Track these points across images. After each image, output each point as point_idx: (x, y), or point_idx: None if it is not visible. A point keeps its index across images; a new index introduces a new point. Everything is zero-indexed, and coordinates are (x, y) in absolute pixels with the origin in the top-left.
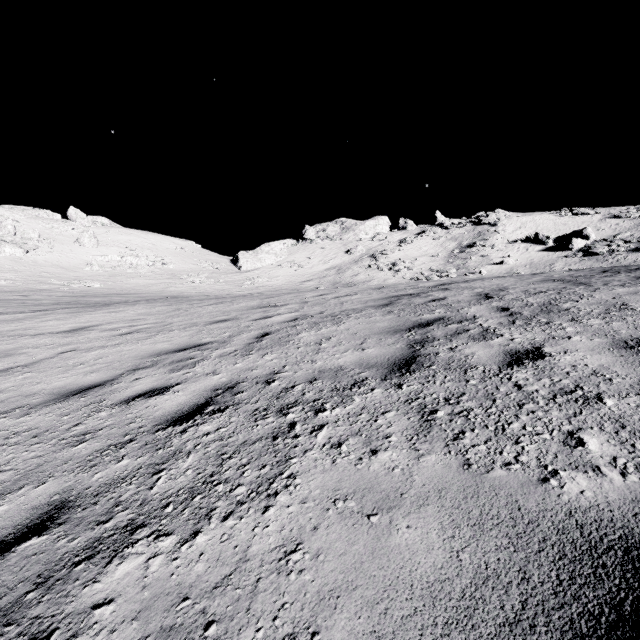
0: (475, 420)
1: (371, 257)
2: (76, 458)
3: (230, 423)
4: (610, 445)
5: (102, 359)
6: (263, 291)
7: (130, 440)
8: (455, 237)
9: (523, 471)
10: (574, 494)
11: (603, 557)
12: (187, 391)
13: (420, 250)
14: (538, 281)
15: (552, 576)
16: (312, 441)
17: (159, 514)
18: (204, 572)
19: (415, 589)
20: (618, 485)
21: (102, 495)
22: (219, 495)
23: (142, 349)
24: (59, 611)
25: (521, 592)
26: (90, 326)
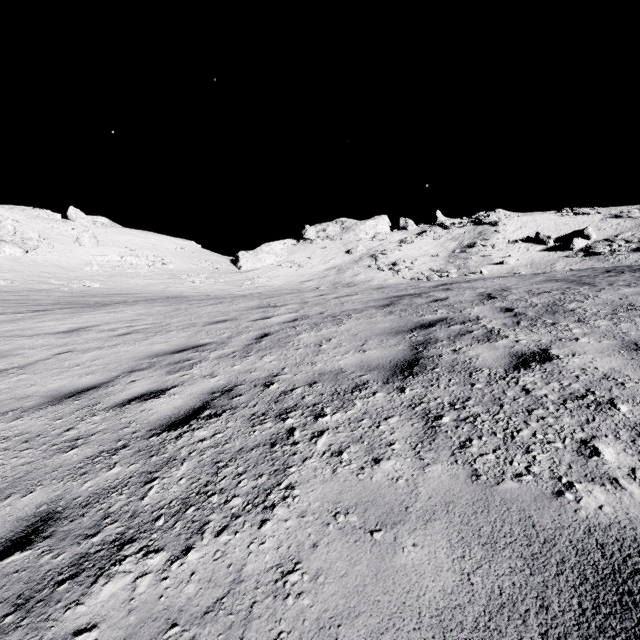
0: (482, 427)
1: (371, 257)
2: (66, 465)
3: (227, 428)
4: (627, 455)
5: (98, 360)
6: (263, 291)
7: (123, 446)
8: (455, 237)
9: (536, 483)
10: (592, 509)
11: (629, 582)
12: (183, 394)
13: (420, 250)
14: (541, 281)
15: (574, 604)
16: (312, 448)
17: (149, 528)
18: (195, 594)
19: (423, 617)
20: (639, 500)
21: (91, 506)
22: (213, 507)
23: (139, 350)
24: (38, 638)
25: (540, 622)
26: (88, 327)
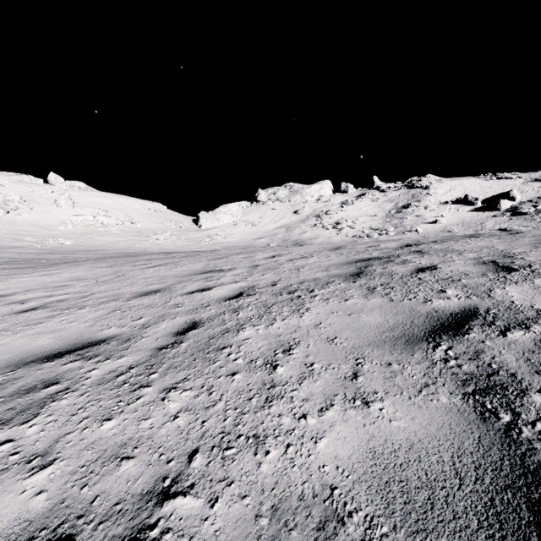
0: None
1: (316, 217)
2: None
3: None
4: None
5: None
6: (220, 247)
7: None
8: (391, 199)
9: None
10: None
11: None
12: None
13: (360, 210)
14: (539, 243)
15: None
16: None
17: None
18: None
19: None
20: None
21: None
22: None
23: (10, 347)
24: None
25: None
26: (1, 296)
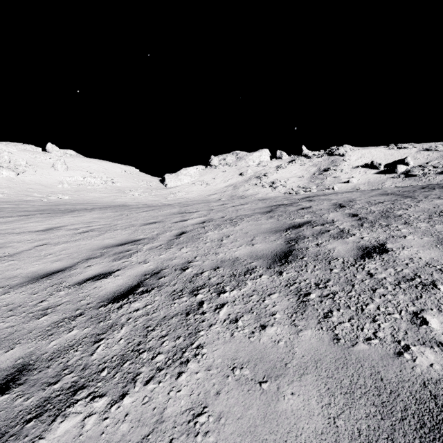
0: (340, 301)
1: (257, 178)
2: (38, 328)
3: (154, 301)
4: None
5: (65, 251)
6: (182, 201)
7: (80, 314)
8: (315, 164)
9: (381, 345)
10: (425, 367)
11: None
12: (124, 276)
13: (291, 173)
14: (376, 195)
15: None
16: (215, 317)
17: (96, 377)
18: (128, 432)
19: None
20: None
21: (54, 360)
22: (143, 362)
23: (94, 243)
24: None
25: None
26: (59, 226)
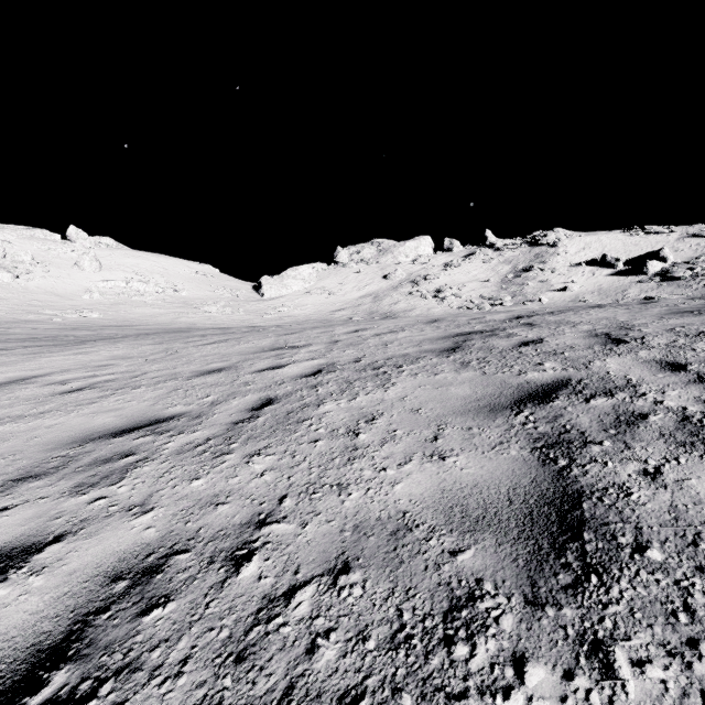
0: None
1: (412, 283)
2: None
3: None
4: None
5: None
6: (288, 322)
7: None
8: (509, 260)
9: None
10: None
11: None
12: (56, 573)
13: (469, 275)
14: (667, 314)
15: None
16: None
17: None
18: None
19: None
20: None
21: None
22: None
23: (69, 426)
24: None
25: None
26: (34, 376)
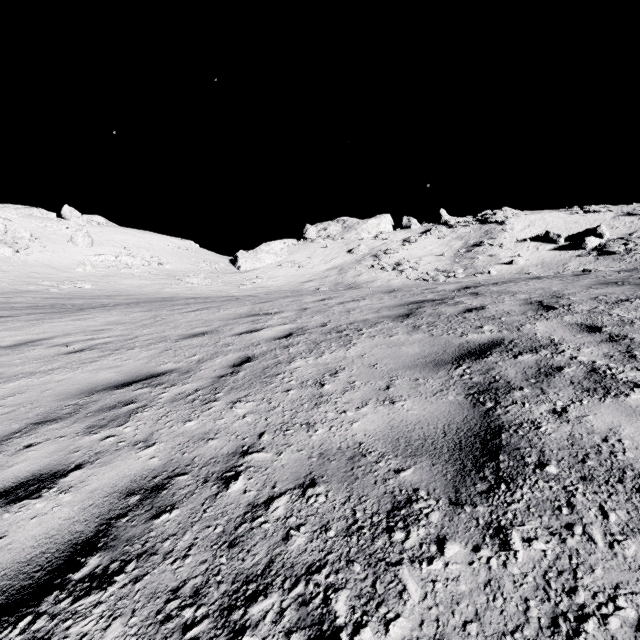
0: None
1: (374, 257)
2: None
3: None
4: None
5: (13, 397)
6: (262, 292)
7: None
8: (461, 236)
9: None
10: None
11: None
12: (81, 491)
13: (425, 249)
14: (595, 284)
15: None
16: None
17: None
18: None
19: None
20: None
21: None
22: None
23: (76, 380)
24: None
25: None
26: (40, 339)
